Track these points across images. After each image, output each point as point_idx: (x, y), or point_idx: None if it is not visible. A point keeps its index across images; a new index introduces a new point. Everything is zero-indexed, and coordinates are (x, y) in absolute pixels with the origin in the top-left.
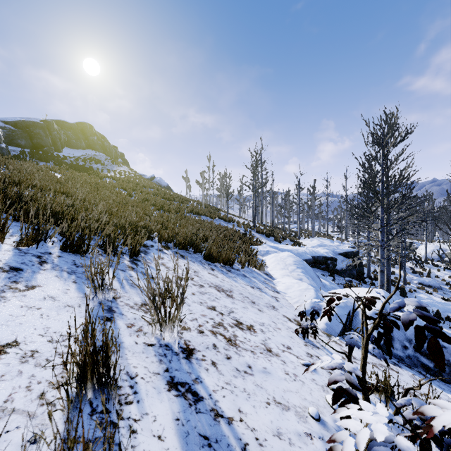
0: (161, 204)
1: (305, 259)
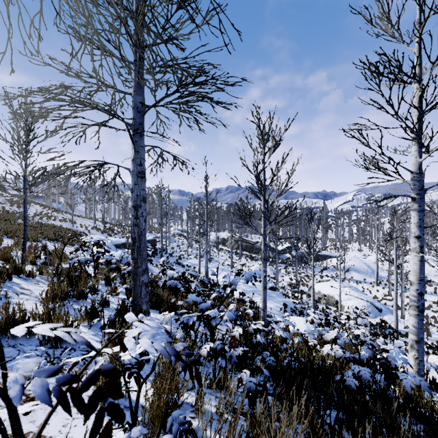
0: (19, 214)
1: (117, 244)
